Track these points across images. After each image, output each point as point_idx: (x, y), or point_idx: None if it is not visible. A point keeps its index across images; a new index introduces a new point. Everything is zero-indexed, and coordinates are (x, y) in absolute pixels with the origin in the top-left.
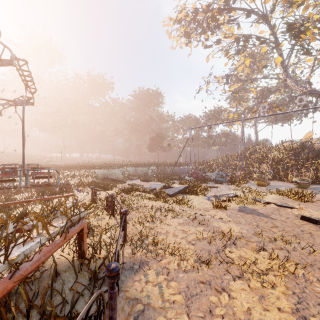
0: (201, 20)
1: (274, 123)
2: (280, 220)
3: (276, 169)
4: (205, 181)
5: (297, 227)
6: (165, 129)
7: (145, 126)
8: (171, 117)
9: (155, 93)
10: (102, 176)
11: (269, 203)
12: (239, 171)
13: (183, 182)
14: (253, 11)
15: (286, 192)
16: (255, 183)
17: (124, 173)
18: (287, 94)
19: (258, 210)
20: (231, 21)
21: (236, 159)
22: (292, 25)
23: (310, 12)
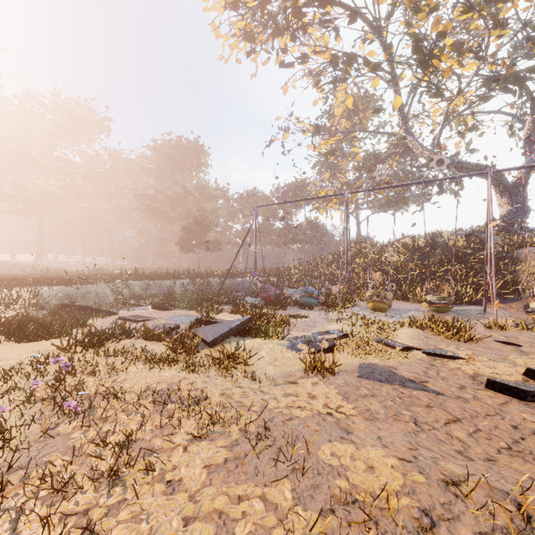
0: (275, 14)
1: (383, 210)
2: (452, 395)
3: (395, 281)
4: (283, 304)
5: (498, 414)
6: (211, 211)
7: (173, 204)
8: (222, 192)
9: (194, 145)
10: (61, 300)
11: (410, 349)
12: (336, 285)
13: (240, 309)
14: (360, 14)
15: (428, 322)
16: (369, 306)
17: (119, 292)
18: (400, 167)
19: (397, 369)
20: (325, 23)
21: (331, 265)
22: (421, 41)
23: (449, 23)
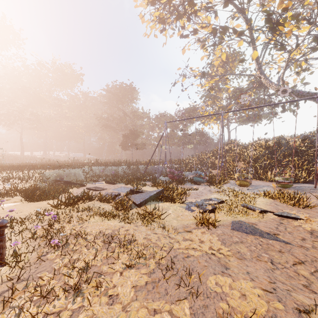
0: (177, 6)
1: (245, 123)
2: (296, 244)
3: (253, 167)
4: (182, 181)
5: None
6: (139, 126)
7: (118, 122)
8: (146, 114)
9: (129, 87)
10: (55, 177)
11: (266, 211)
12: (215, 170)
13: (156, 184)
14: (231, 1)
15: (277, 194)
16: (237, 183)
17: (87, 173)
18: (256, 96)
19: (257, 225)
20: (208, 9)
21: (212, 157)
22: (271, 15)
23: (290, 2)
